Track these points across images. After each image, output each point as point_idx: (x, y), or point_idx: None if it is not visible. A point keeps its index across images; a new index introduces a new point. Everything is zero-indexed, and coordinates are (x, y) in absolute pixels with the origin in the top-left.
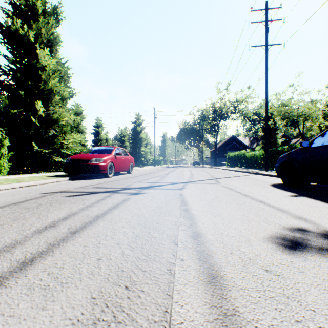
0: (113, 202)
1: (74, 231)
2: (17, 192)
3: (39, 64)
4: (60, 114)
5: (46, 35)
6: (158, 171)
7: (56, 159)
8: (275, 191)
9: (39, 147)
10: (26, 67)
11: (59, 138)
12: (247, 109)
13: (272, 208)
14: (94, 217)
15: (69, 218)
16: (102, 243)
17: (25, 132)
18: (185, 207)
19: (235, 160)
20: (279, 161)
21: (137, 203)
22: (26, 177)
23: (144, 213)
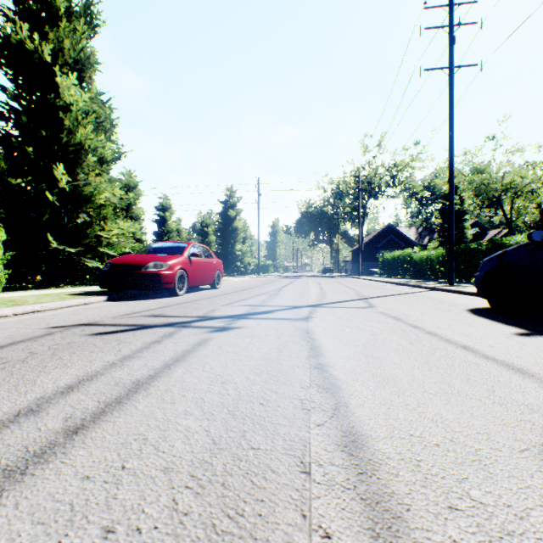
0: (175, 349)
1: (74, 428)
2: (3, 325)
3: (60, 100)
4: (96, 186)
5: (72, 51)
6: (264, 284)
7: (89, 263)
8: (484, 325)
9: (59, 244)
10: (39, 107)
11: (94, 227)
12: (413, 180)
13: (495, 364)
14: (129, 385)
15: (77, 389)
16: (128, 468)
17: (37, 217)
18: (318, 361)
19: (394, 266)
20: (483, 268)
21: (222, 350)
22: (32, 296)
23: (235, 377)
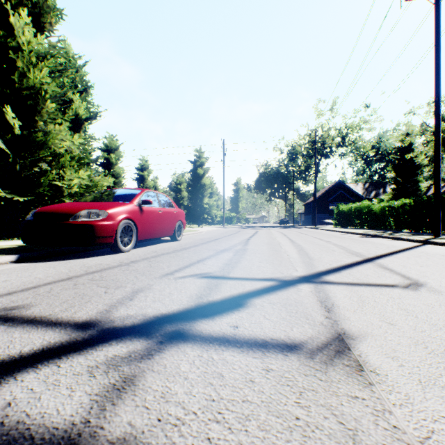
0: None
1: None
2: None
3: (12, 40)
4: (56, 134)
5: None
6: (229, 235)
7: None
8: None
9: (9, 193)
10: None
11: (48, 175)
12: (363, 139)
13: None
14: None
15: None
16: None
17: None
18: None
19: (351, 217)
20: None
21: None
22: None
23: None
